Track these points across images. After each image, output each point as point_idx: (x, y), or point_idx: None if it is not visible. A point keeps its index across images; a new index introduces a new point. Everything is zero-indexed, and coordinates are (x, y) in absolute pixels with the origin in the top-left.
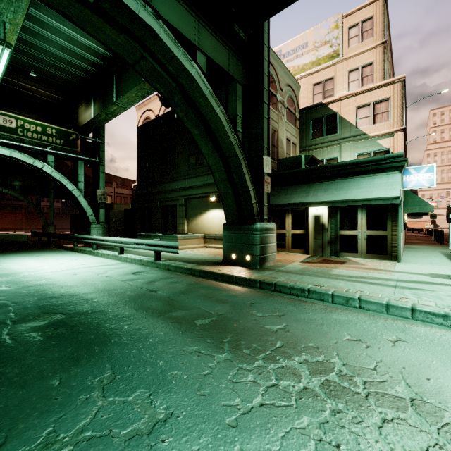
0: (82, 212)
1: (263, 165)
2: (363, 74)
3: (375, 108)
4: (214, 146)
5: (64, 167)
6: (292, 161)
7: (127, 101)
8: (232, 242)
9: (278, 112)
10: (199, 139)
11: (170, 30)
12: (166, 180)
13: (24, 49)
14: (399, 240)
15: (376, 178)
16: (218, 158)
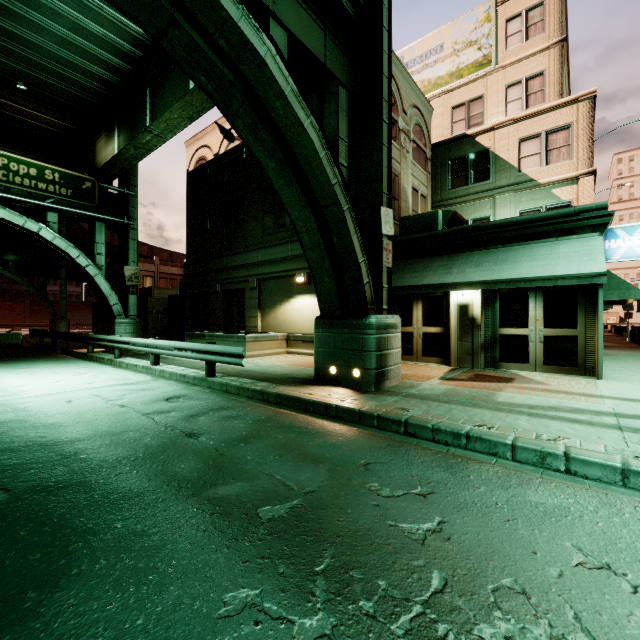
0: (103, 300)
1: (380, 221)
2: (528, 89)
3: (549, 141)
4: (301, 189)
5: (83, 234)
6: (423, 220)
7: (167, 126)
8: (331, 346)
9: (400, 146)
10: (276, 177)
11: None
12: (230, 252)
13: (3, 44)
14: (599, 344)
15: (562, 244)
16: (307, 209)
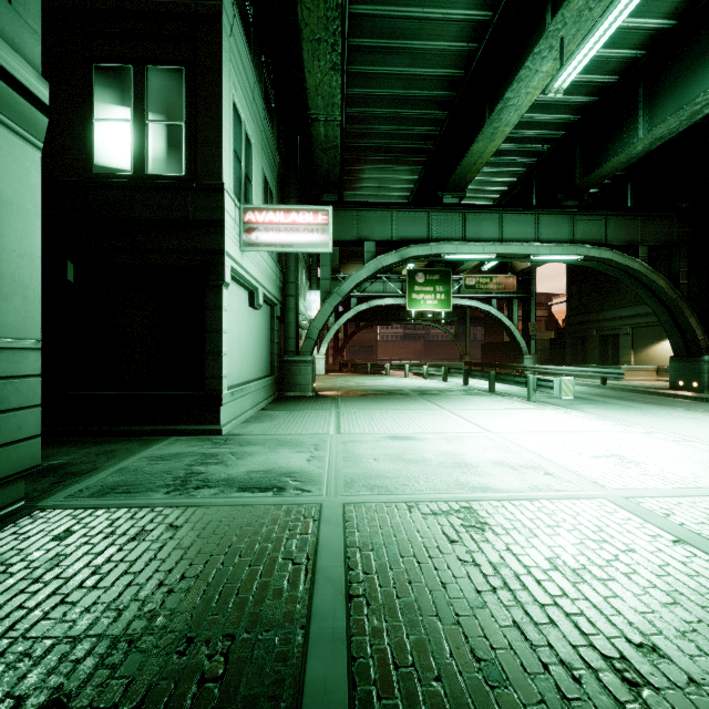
0: (515, 344)
1: None
2: None
3: None
4: (657, 299)
5: None
6: None
7: None
8: (679, 371)
9: None
10: (643, 295)
11: (620, 251)
12: (605, 308)
13: None
14: None
15: None
16: (661, 307)
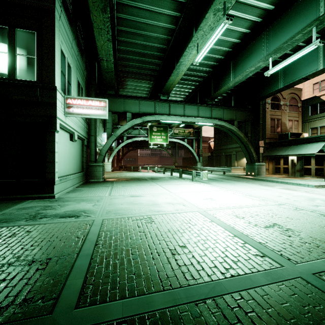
0: (194, 158)
1: (259, 144)
2: None
3: None
4: (241, 141)
5: None
6: (284, 135)
7: None
8: (248, 168)
9: (281, 110)
10: (236, 140)
11: (227, 123)
12: (227, 144)
13: None
14: None
15: (315, 145)
16: (242, 144)
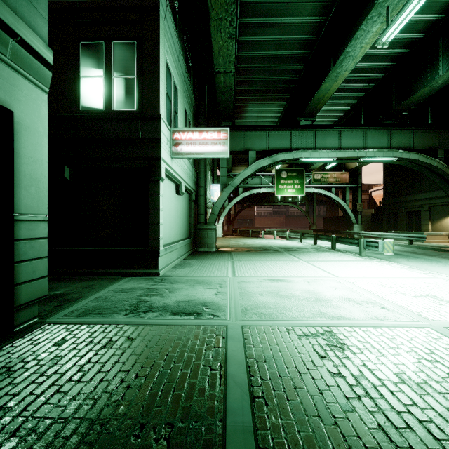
0: (347, 217)
1: None
2: None
3: None
4: None
5: None
6: None
7: None
8: None
9: None
10: (440, 184)
11: (423, 154)
12: (411, 193)
13: None
14: None
15: None
16: None
